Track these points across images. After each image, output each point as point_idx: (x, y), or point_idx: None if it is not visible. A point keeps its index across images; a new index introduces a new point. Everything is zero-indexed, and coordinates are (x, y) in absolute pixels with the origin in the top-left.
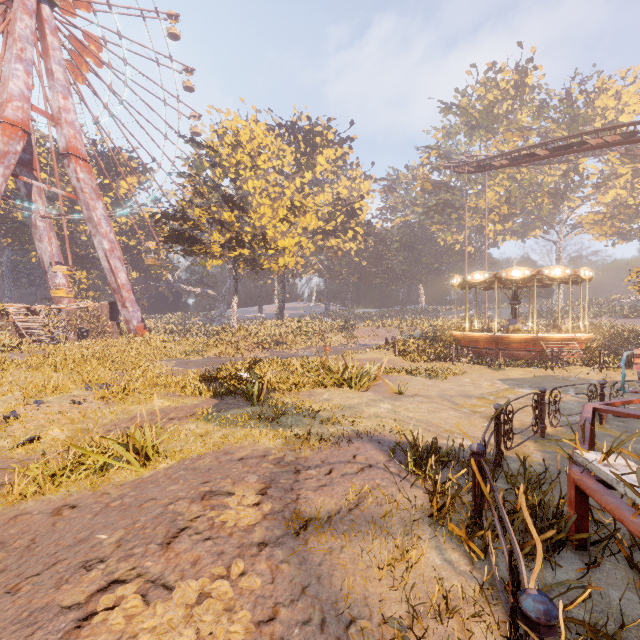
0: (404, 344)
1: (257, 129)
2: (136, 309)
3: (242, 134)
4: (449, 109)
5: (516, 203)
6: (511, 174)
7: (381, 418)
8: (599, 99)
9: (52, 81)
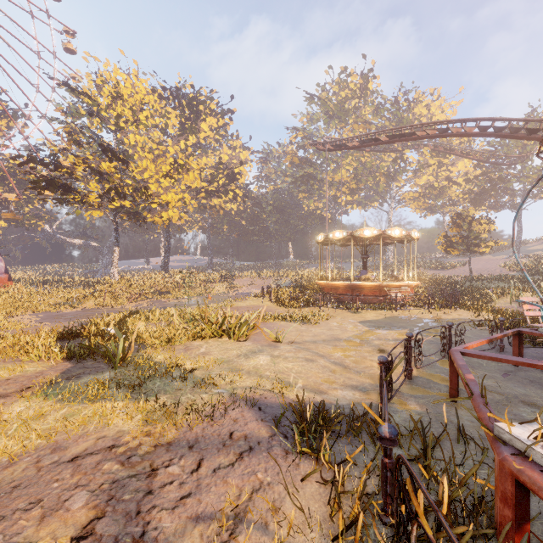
0: (278, 292)
1: (139, 84)
2: None
3: (123, 87)
4: (312, 99)
5: (361, 180)
6: (358, 157)
7: (261, 373)
8: (417, 107)
9: None
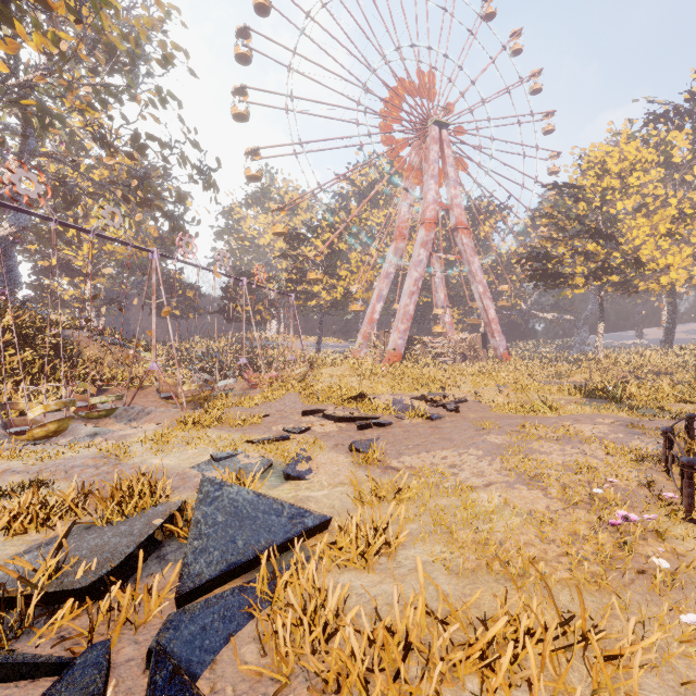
0: None
1: (628, 148)
2: (502, 339)
3: (609, 160)
4: None
5: None
6: None
7: None
8: None
9: (447, 180)
